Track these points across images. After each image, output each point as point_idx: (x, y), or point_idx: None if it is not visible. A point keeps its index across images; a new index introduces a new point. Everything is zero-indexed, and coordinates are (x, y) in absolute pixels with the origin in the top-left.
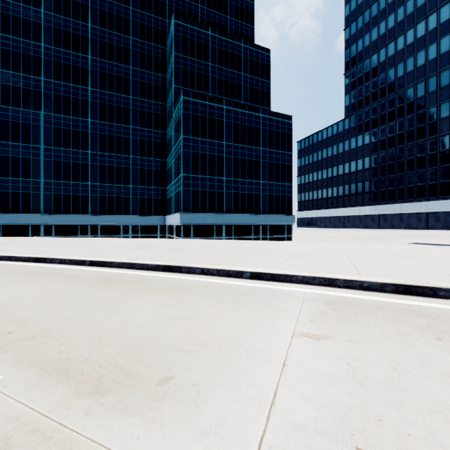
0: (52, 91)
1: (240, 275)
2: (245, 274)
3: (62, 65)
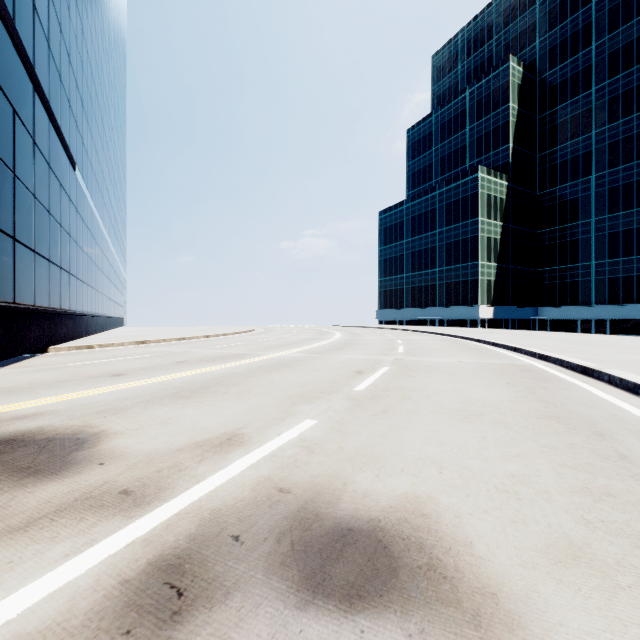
0: (605, 141)
1: (535, 356)
2: (536, 355)
3: (620, 97)
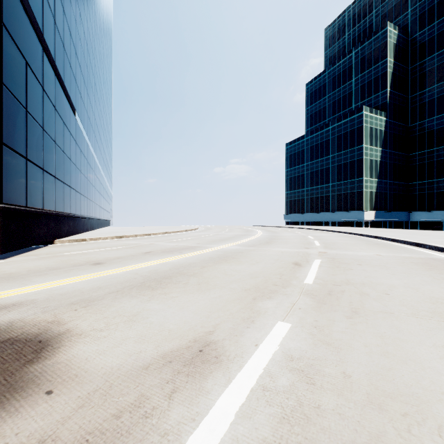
0: None
1: (442, 251)
2: None
3: None
